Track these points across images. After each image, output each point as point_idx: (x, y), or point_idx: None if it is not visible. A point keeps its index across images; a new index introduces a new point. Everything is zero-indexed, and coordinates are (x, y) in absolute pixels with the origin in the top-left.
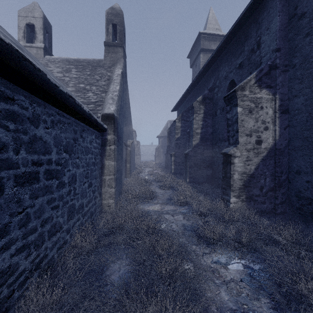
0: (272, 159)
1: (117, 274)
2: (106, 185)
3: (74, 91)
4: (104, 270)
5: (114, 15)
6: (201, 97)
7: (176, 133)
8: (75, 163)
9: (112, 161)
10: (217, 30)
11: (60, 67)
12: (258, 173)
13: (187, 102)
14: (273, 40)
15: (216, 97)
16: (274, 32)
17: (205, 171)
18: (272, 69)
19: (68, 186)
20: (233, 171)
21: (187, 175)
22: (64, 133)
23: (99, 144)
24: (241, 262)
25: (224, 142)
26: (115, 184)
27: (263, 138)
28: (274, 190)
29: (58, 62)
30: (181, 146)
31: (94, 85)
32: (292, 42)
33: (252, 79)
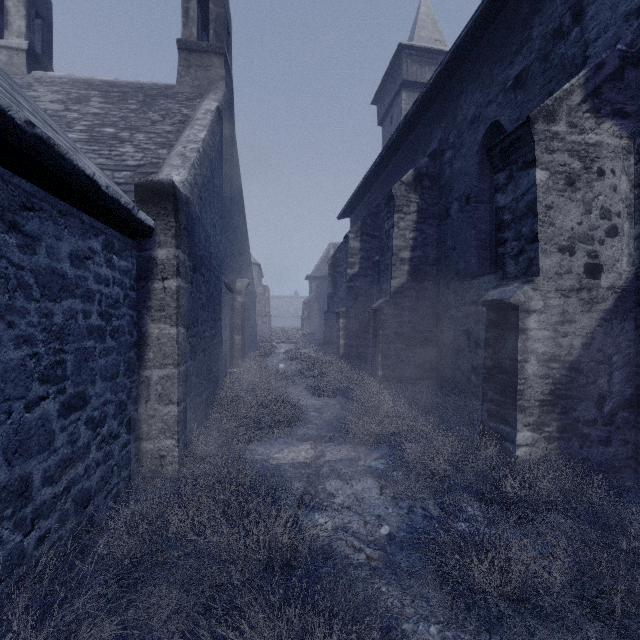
0: (628, 319)
1: None
2: (154, 396)
3: (84, 140)
4: None
5: None
6: (412, 172)
7: (349, 264)
8: None
9: (172, 325)
10: (438, 42)
11: (62, 93)
12: (592, 359)
13: (373, 196)
14: None
15: (448, 171)
16: None
17: (421, 351)
18: (627, 64)
19: None
20: (523, 353)
21: (377, 362)
22: None
23: (127, 273)
24: None
25: (472, 279)
26: (182, 393)
27: (604, 259)
28: (634, 407)
29: (62, 84)
30: (360, 294)
31: (141, 131)
32: None
33: (576, 90)
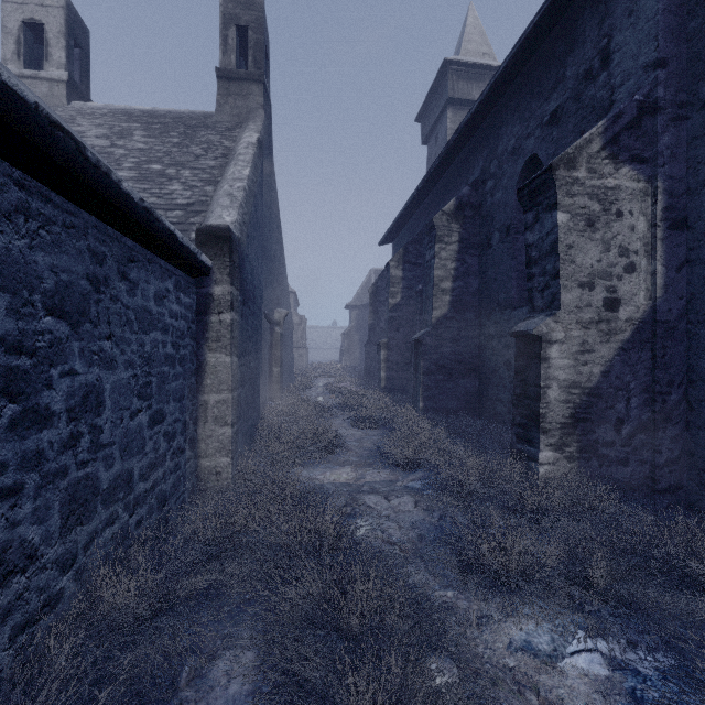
0: (645, 349)
1: (216, 702)
2: (211, 418)
3: (135, 178)
4: (180, 686)
5: (241, 4)
6: (454, 202)
7: (391, 293)
8: (96, 351)
9: (227, 355)
10: (486, 56)
11: (105, 126)
12: (610, 386)
13: (416, 222)
14: (646, 40)
15: (490, 201)
16: (649, 18)
17: (463, 383)
18: (645, 113)
19: (66, 422)
20: (545, 380)
21: (418, 394)
22: (49, 253)
23: (190, 308)
24: (598, 649)
25: (512, 310)
26: (235, 416)
27: (623, 294)
28: (651, 431)
29: (103, 116)
30: (402, 324)
31: (187, 166)
32: (698, 42)
33: (595, 138)
